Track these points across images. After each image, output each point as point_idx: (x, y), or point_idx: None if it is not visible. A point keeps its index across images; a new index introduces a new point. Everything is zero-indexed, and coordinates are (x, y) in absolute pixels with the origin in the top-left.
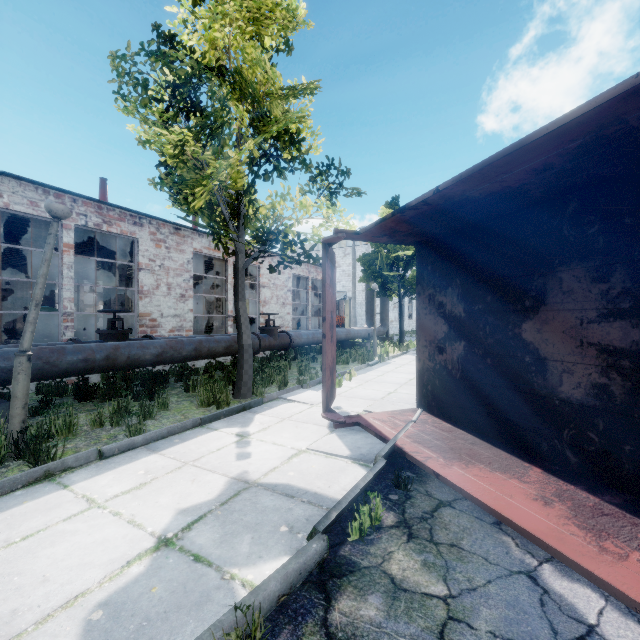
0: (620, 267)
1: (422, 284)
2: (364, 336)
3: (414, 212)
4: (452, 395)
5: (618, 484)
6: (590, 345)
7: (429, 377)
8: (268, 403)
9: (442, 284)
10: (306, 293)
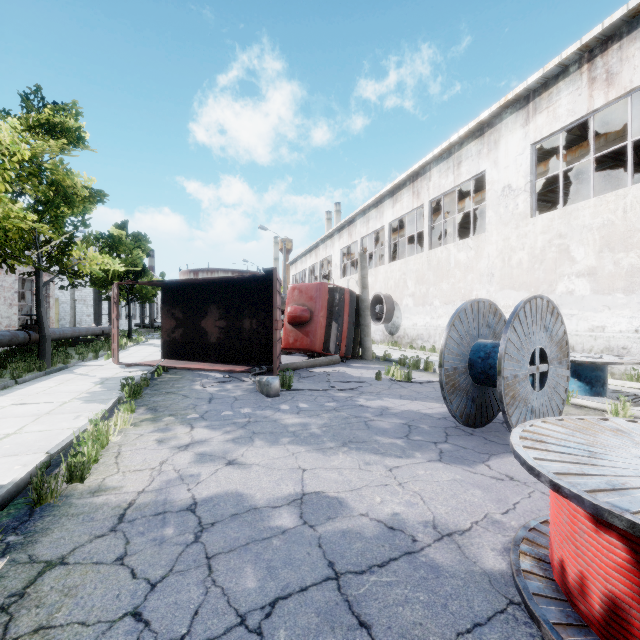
0: (222, 307)
1: (164, 304)
2: (99, 333)
3: (166, 282)
4: (178, 349)
5: (222, 361)
6: (217, 327)
7: (168, 344)
8: (70, 368)
9: (174, 305)
10: (31, 294)
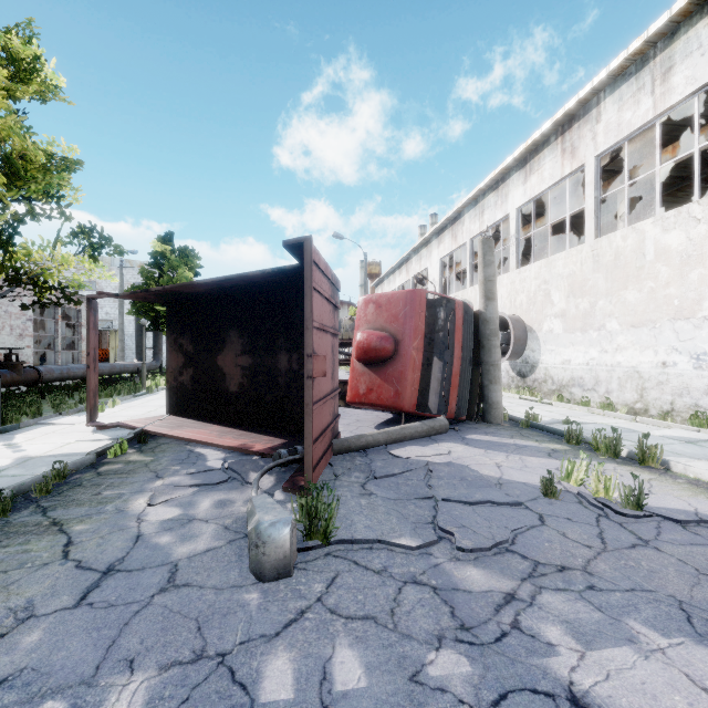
0: (247, 333)
1: (170, 331)
2: (133, 371)
3: (155, 293)
4: (187, 401)
5: (246, 424)
6: (239, 366)
7: (174, 392)
8: (25, 428)
9: (182, 332)
10: (55, 323)
